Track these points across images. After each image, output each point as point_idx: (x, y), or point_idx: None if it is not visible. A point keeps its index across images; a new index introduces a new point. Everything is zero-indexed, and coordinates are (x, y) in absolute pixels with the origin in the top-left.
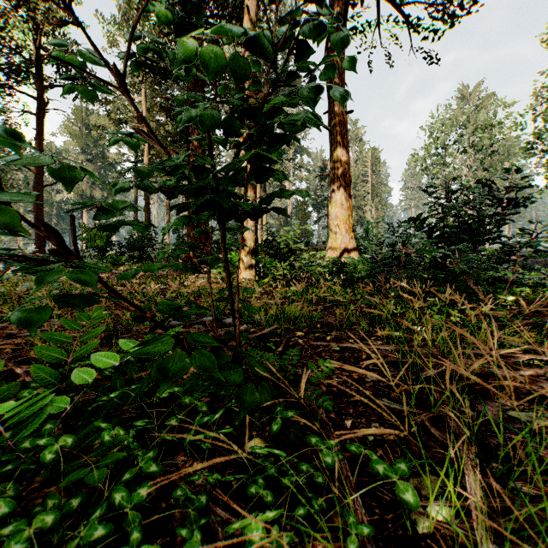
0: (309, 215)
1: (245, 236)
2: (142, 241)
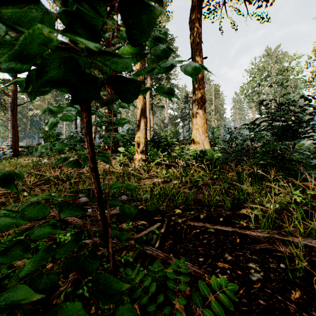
0: (178, 123)
1: (138, 135)
2: None
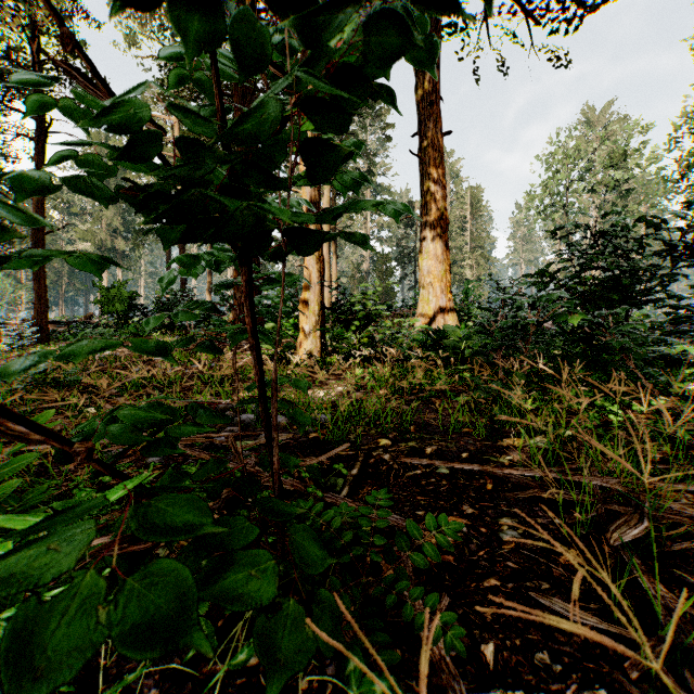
0: (391, 272)
1: (307, 298)
2: (174, 305)
